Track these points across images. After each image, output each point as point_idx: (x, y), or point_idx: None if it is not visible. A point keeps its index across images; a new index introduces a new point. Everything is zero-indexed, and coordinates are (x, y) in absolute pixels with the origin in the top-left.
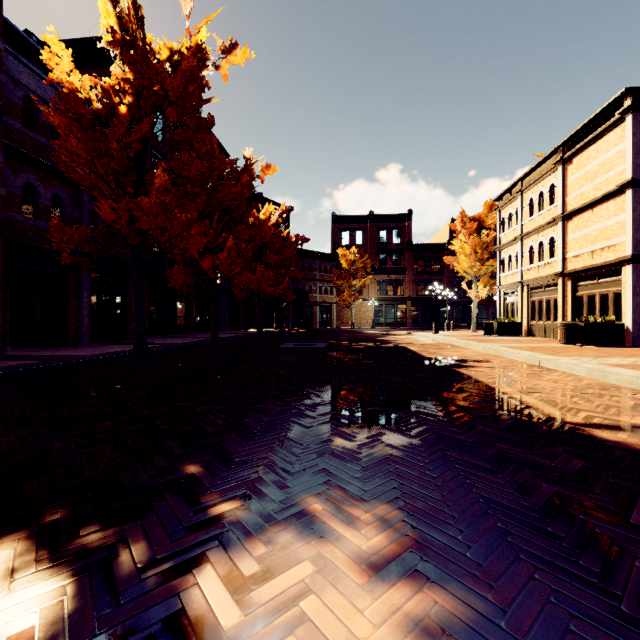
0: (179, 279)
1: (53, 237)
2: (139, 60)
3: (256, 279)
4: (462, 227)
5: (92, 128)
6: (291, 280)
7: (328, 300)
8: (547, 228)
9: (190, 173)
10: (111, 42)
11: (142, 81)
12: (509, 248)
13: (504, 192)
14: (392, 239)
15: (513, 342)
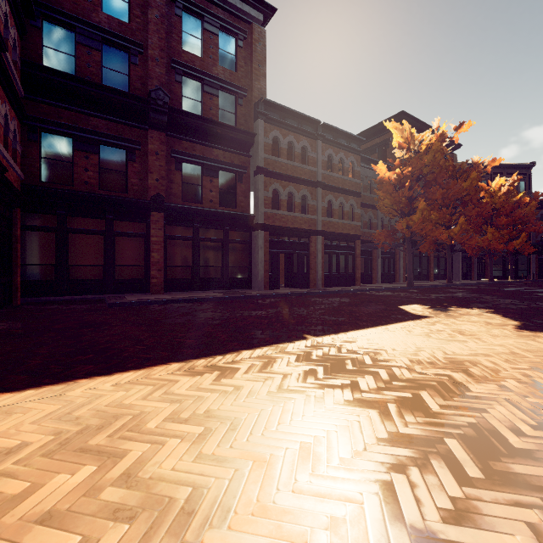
0: (425, 247)
1: (373, 237)
2: (414, 161)
3: (486, 239)
4: None
5: (393, 192)
6: (532, 233)
7: None
8: None
9: (436, 197)
10: (398, 148)
11: (415, 169)
12: None
13: None
14: None
15: None
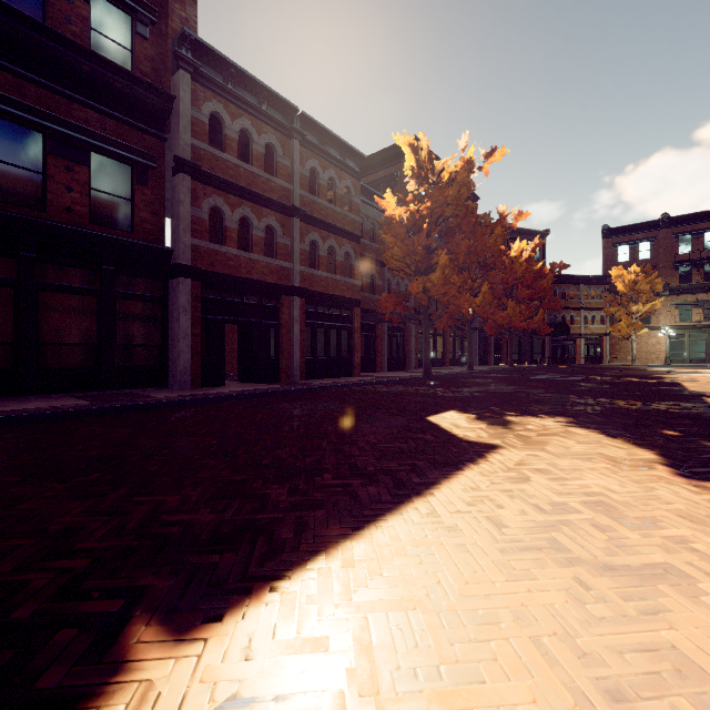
0: (442, 322)
1: (378, 304)
2: (434, 193)
3: (507, 315)
4: None
5: (405, 238)
6: (546, 311)
7: (597, 331)
8: None
9: (460, 250)
10: (411, 176)
11: (435, 205)
12: None
13: None
14: (702, 245)
15: None
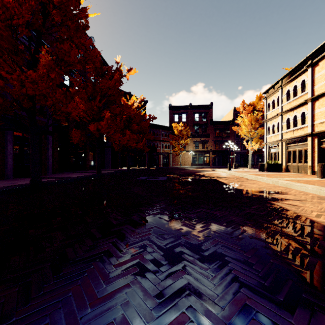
0: (76, 137)
1: None
2: None
3: (126, 139)
4: (243, 109)
5: None
6: (147, 140)
7: (167, 151)
8: (300, 107)
9: (70, 58)
10: None
11: None
12: (273, 120)
13: (270, 88)
14: (202, 118)
15: (284, 176)
